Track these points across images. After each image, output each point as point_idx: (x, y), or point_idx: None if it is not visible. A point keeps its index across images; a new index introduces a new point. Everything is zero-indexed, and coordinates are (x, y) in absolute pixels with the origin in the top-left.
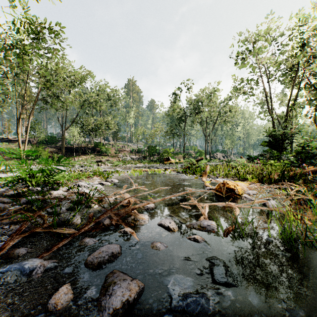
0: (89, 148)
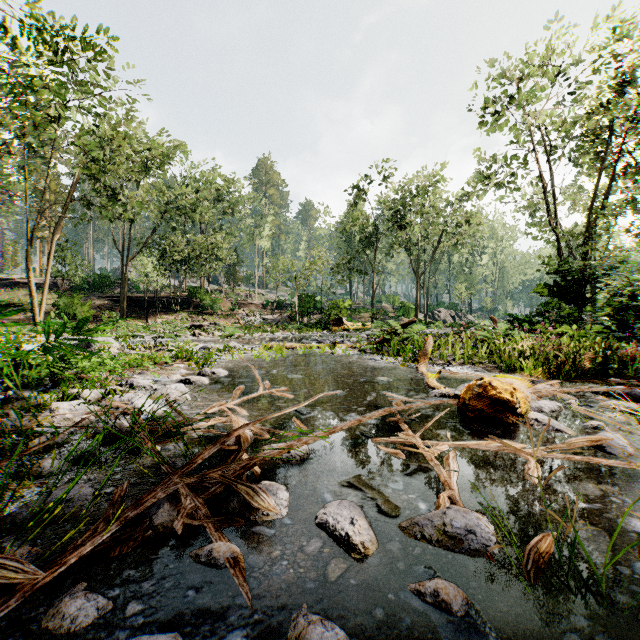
0: (178, 300)
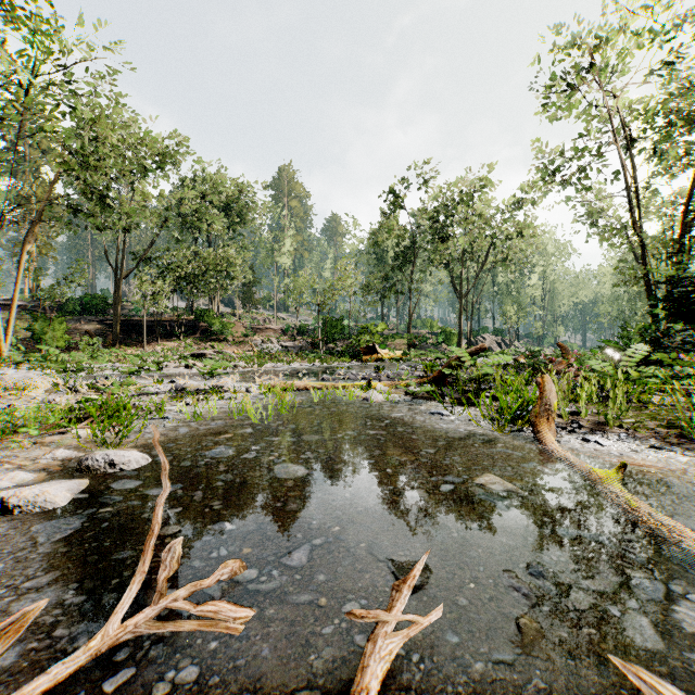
0: (182, 324)
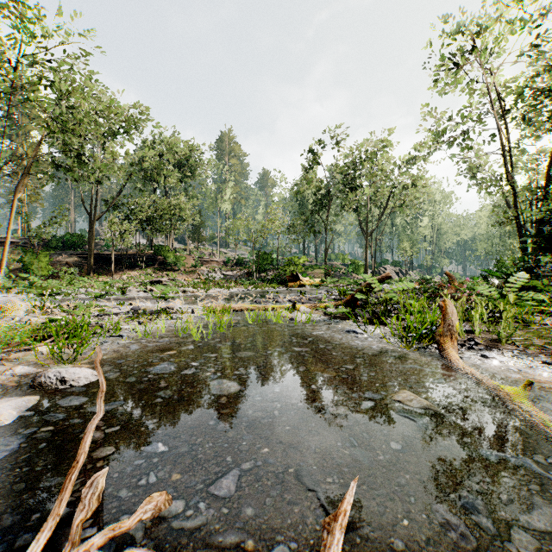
0: (144, 257)
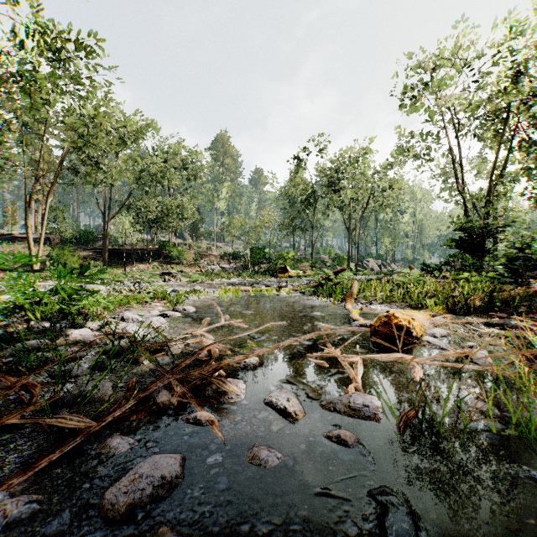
0: (151, 252)
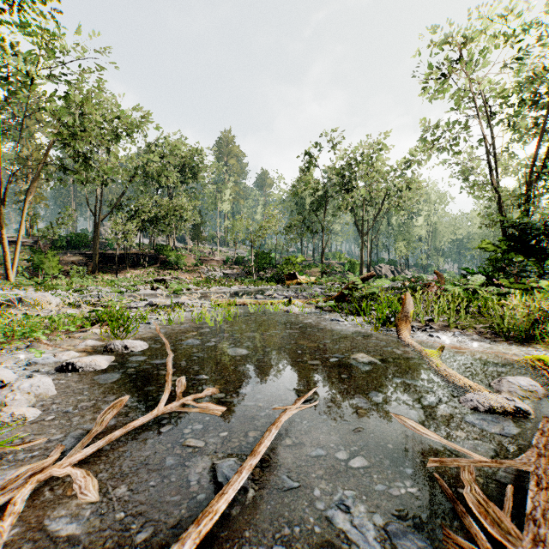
0: (146, 256)
